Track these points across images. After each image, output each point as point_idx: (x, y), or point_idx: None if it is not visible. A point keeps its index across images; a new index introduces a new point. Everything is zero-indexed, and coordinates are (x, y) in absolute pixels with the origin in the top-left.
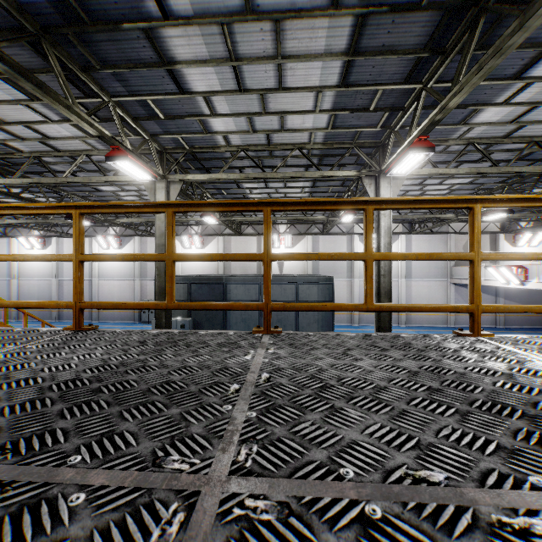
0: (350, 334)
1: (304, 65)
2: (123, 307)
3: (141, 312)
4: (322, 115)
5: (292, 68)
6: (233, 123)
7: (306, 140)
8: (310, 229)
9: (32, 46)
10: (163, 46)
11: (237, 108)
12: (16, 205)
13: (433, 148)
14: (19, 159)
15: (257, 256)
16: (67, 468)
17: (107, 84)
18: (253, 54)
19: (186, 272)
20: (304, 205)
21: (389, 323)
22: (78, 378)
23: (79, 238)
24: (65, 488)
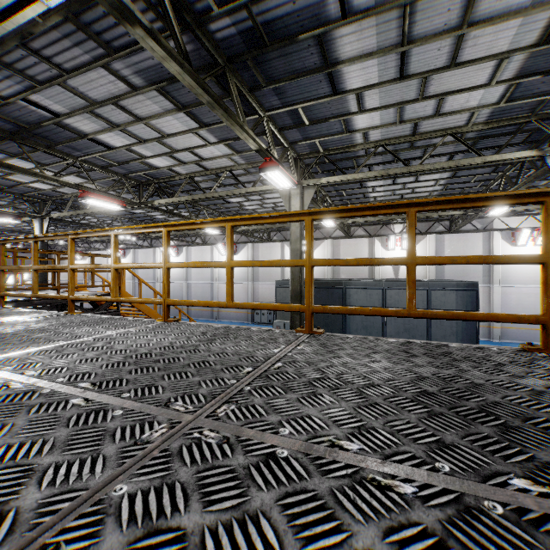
0: None
1: (493, 29)
2: (357, 313)
3: (254, 313)
4: (496, 88)
5: (476, 36)
6: (378, 117)
7: (462, 122)
8: (432, 228)
9: (215, 78)
10: (330, 48)
11: (389, 100)
12: (254, 216)
13: None
14: (176, 181)
15: (535, 257)
16: None
17: (266, 100)
18: (430, 32)
19: None
20: None
21: None
22: (429, 392)
23: (311, 244)
24: None
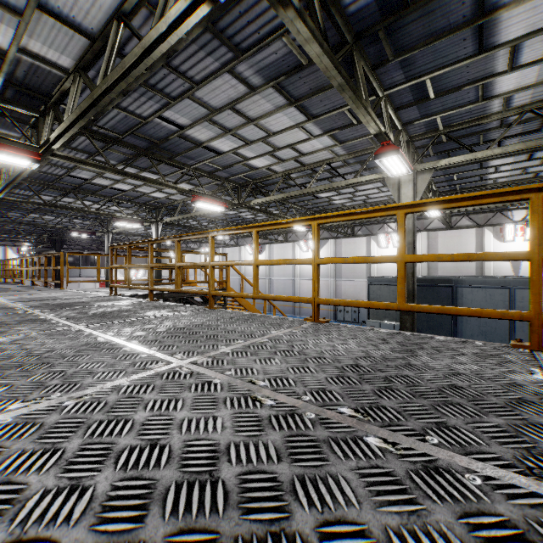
0: None
1: None
2: None
3: (337, 311)
4: None
5: None
6: (534, 72)
7: None
8: None
9: None
10: None
11: None
12: (442, 198)
13: None
14: (271, 180)
15: None
16: None
17: (387, 76)
18: None
19: (382, 272)
20: None
21: None
22: None
23: (540, 229)
24: None
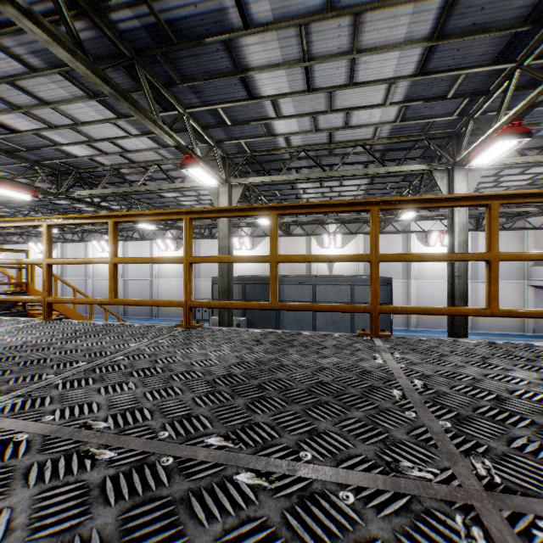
0: (469, 340)
1: (379, 57)
2: (229, 307)
3: (196, 310)
4: (391, 108)
5: (366, 61)
6: (296, 124)
7: (369, 135)
8: (361, 228)
9: (125, 69)
10: (239, 55)
11: (302, 109)
12: (135, 213)
13: (527, 133)
14: (101, 172)
15: (364, 257)
16: (305, 464)
17: (184, 97)
18: (327, 52)
19: (237, 272)
20: (416, 203)
21: (465, 329)
22: (232, 374)
23: (189, 241)
24: (324, 484)
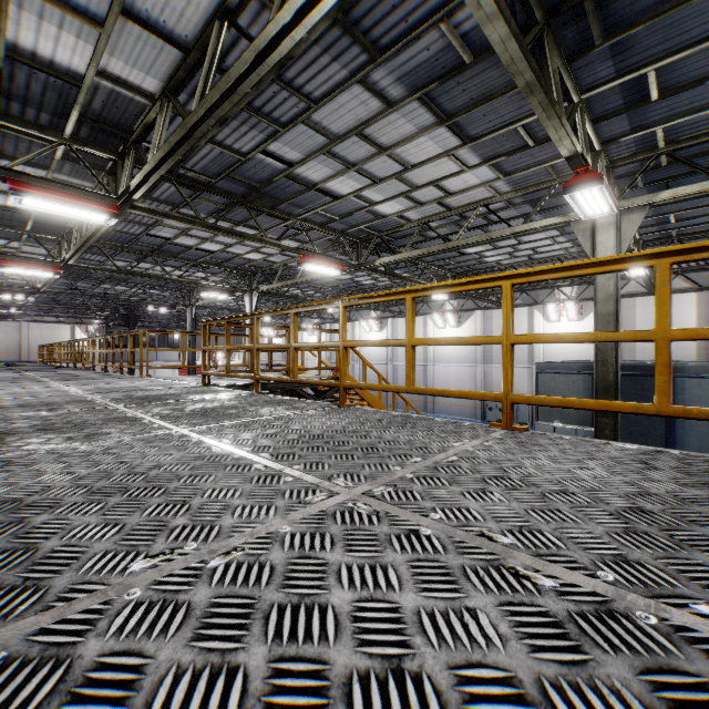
0: None
1: None
2: None
3: (486, 408)
4: None
5: None
6: None
7: None
8: None
9: None
10: None
11: None
12: None
13: None
14: (402, 232)
15: None
16: None
17: (588, 72)
18: None
19: (551, 356)
20: None
21: None
22: None
23: None
24: None
